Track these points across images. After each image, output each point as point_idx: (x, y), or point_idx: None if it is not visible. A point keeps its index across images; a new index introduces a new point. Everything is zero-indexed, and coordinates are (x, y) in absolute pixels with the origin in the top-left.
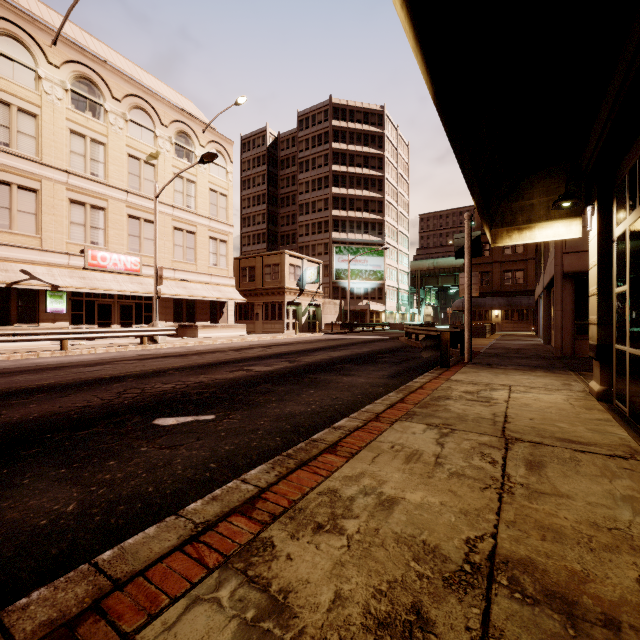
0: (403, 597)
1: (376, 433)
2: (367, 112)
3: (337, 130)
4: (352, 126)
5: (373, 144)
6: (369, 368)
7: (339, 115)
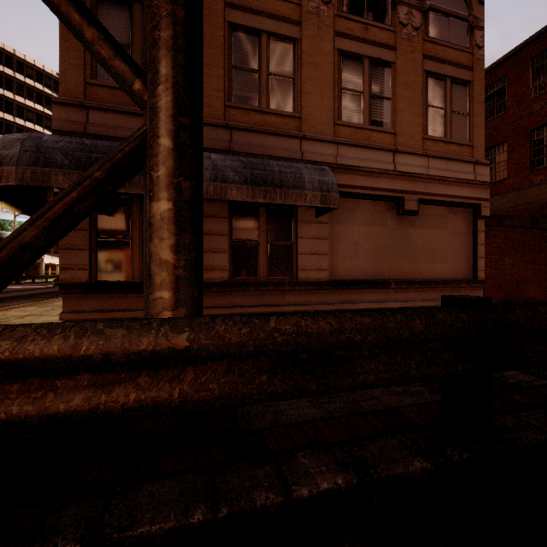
0: (5, 318)
1: (10, 310)
2: (41, 72)
3: (0, 74)
4: (21, 78)
5: (48, 105)
6: (22, 300)
7: (3, 60)
